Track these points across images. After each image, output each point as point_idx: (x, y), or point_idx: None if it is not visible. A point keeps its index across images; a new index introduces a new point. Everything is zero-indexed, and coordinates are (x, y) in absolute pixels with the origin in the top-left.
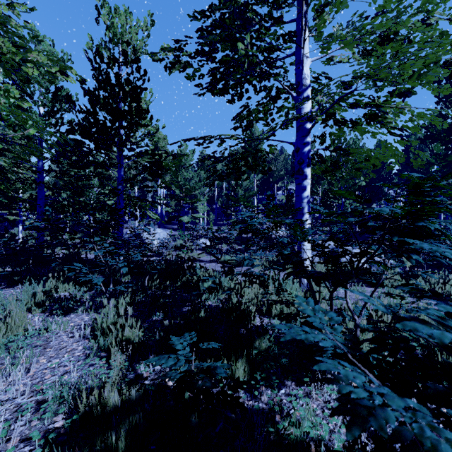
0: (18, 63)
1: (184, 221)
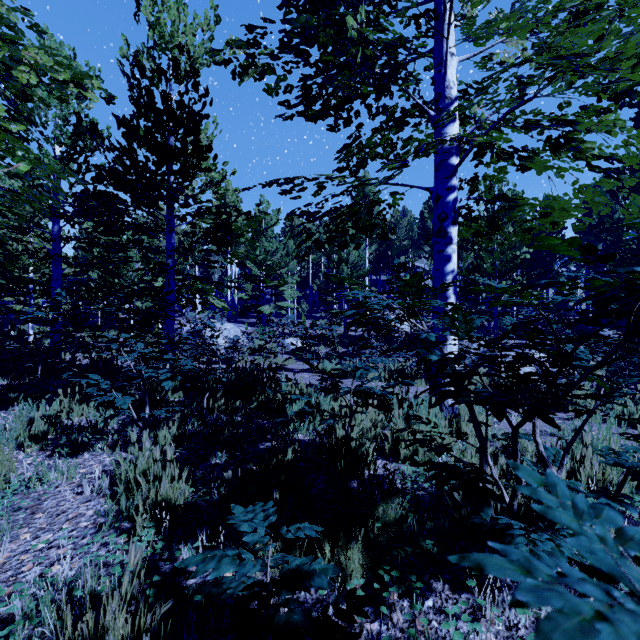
0: (5, 64)
1: (265, 312)
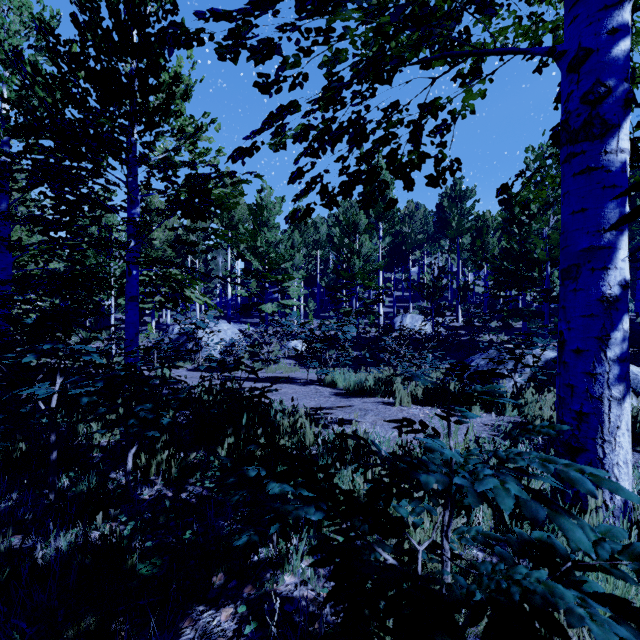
0: None
1: (267, 311)
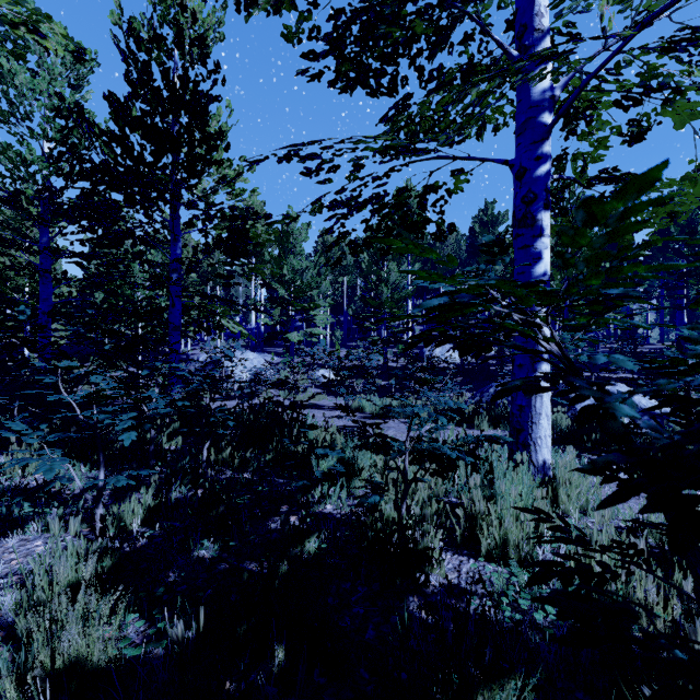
0: None
1: (293, 340)
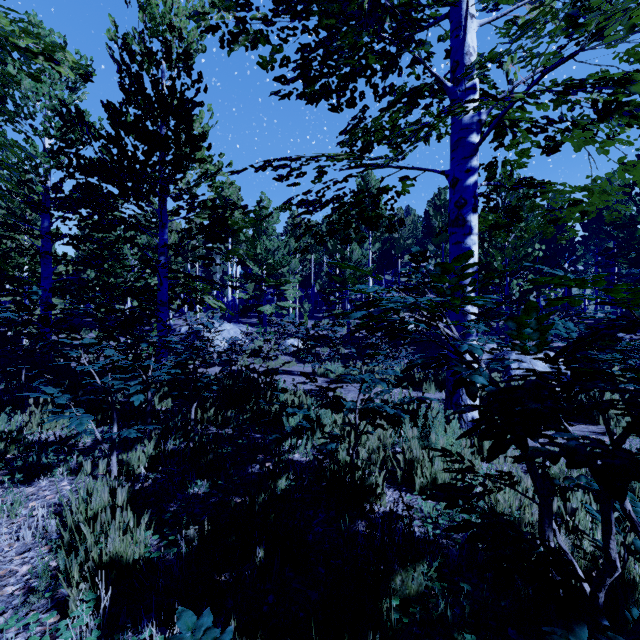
0: None
1: (266, 312)
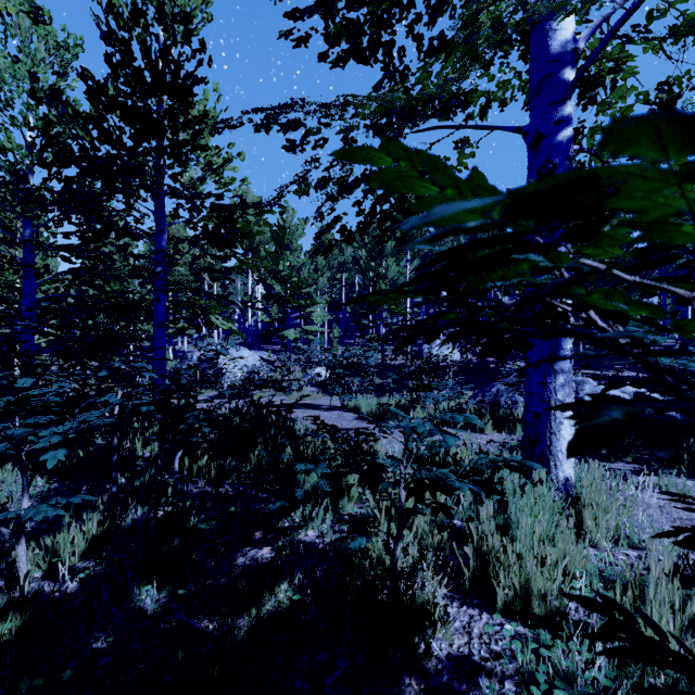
0: None
1: (289, 337)
